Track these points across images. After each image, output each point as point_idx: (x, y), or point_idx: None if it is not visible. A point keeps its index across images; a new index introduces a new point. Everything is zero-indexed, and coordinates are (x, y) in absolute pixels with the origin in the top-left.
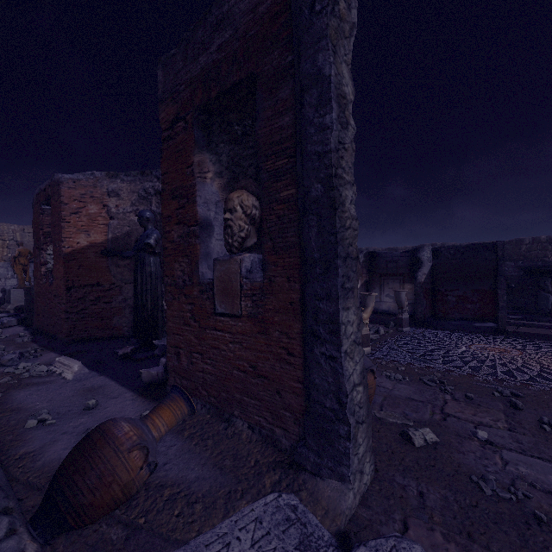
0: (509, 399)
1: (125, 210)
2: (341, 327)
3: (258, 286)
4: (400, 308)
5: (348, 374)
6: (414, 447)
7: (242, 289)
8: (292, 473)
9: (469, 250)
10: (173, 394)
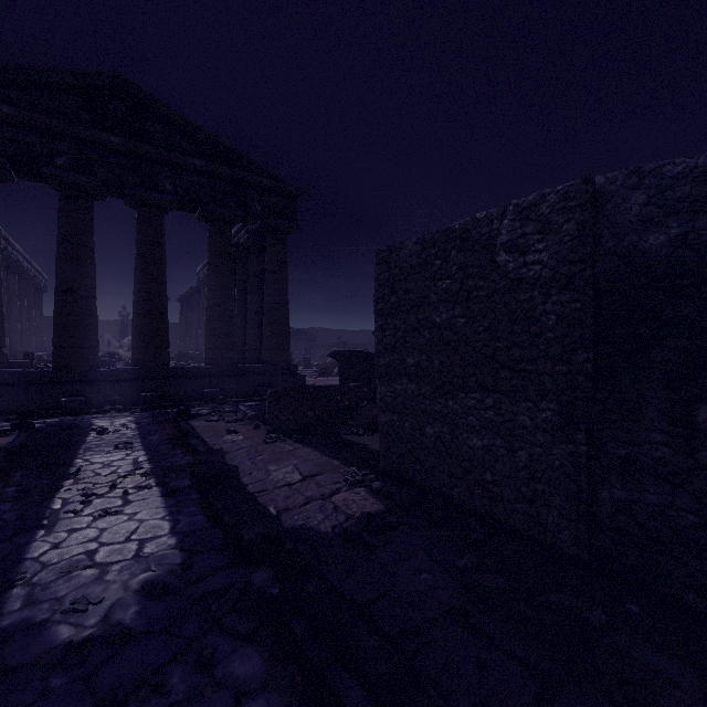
0: None
1: None
2: None
3: None
4: None
5: None
6: None
7: None
8: None
9: None
10: None
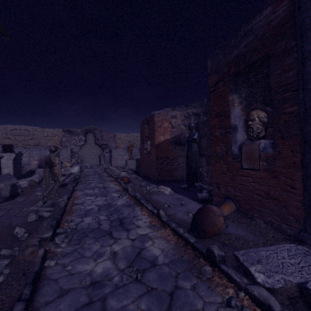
0: None
1: (179, 124)
2: None
3: (270, 155)
4: None
5: None
6: None
7: (260, 157)
8: (297, 244)
9: None
10: (228, 200)
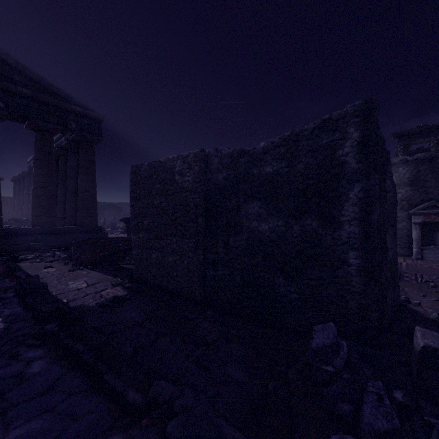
0: None
1: None
2: None
3: None
4: None
5: None
6: None
7: None
8: None
9: None
10: None
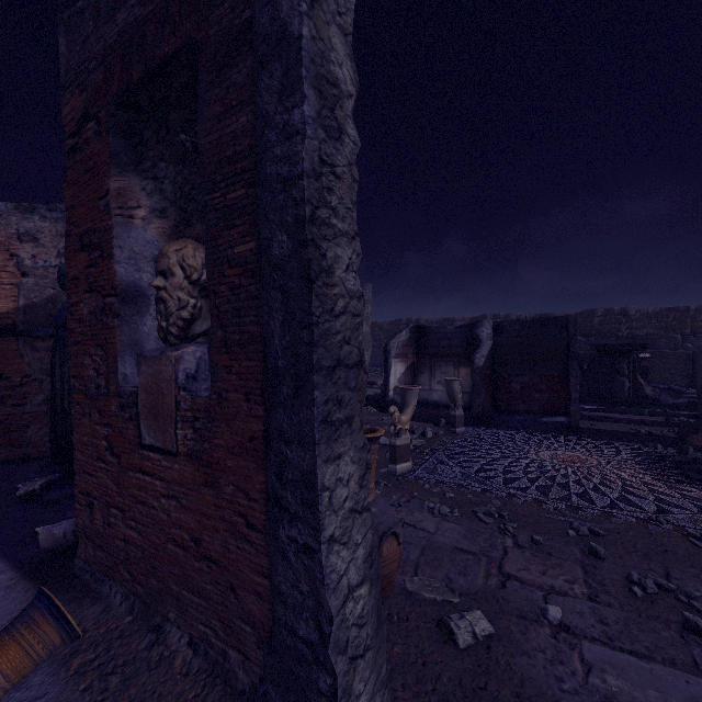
0: (587, 541)
1: (47, 264)
2: (322, 495)
3: (202, 405)
4: (453, 402)
5: (337, 576)
6: (457, 648)
7: (179, 408)
8: None
9: (537, 326)
10: (33, 610)
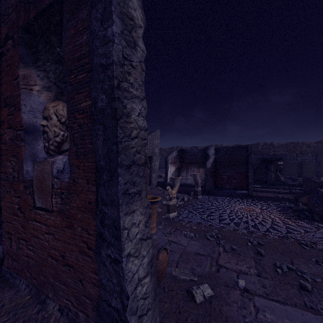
0: (256, 247)
1: None
2: (123, 232)
3: (65, 186)
4: (196, 184)
5: (132, 274)
6: (196, 303)
7: (53, 187)
8: None
9: (234, 149)
10: None
